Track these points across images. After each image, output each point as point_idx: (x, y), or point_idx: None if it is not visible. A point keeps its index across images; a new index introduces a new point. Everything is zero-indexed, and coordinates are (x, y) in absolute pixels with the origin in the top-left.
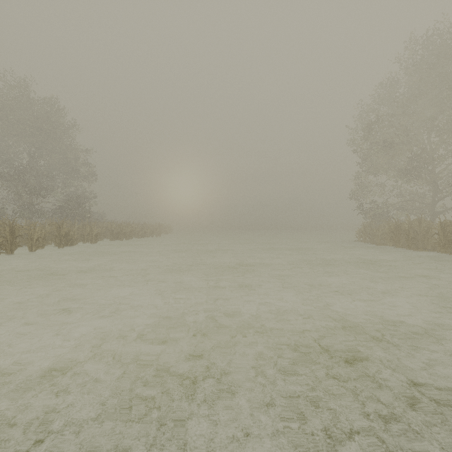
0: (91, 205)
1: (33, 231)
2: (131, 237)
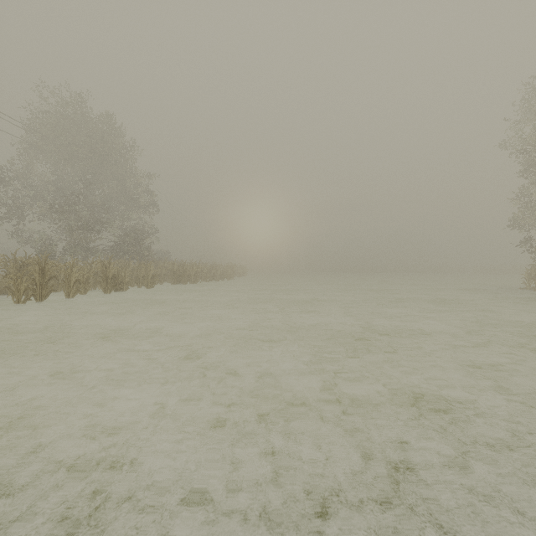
0: (151, 242)
1: (70, 271)
2: (197, 280)
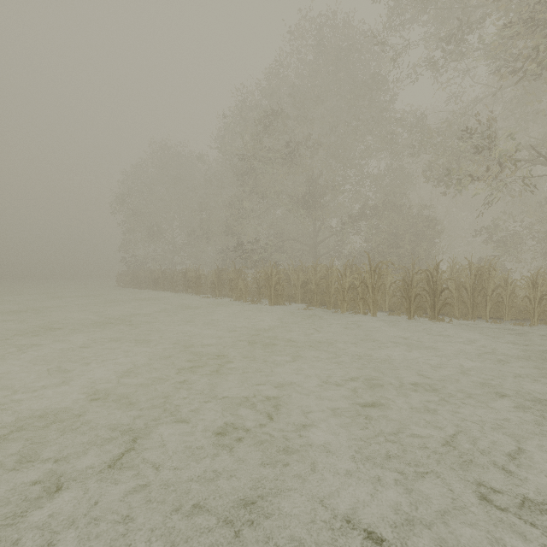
0: None
1: None
2: None
